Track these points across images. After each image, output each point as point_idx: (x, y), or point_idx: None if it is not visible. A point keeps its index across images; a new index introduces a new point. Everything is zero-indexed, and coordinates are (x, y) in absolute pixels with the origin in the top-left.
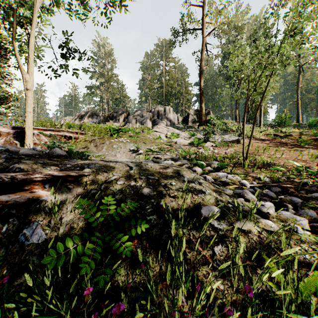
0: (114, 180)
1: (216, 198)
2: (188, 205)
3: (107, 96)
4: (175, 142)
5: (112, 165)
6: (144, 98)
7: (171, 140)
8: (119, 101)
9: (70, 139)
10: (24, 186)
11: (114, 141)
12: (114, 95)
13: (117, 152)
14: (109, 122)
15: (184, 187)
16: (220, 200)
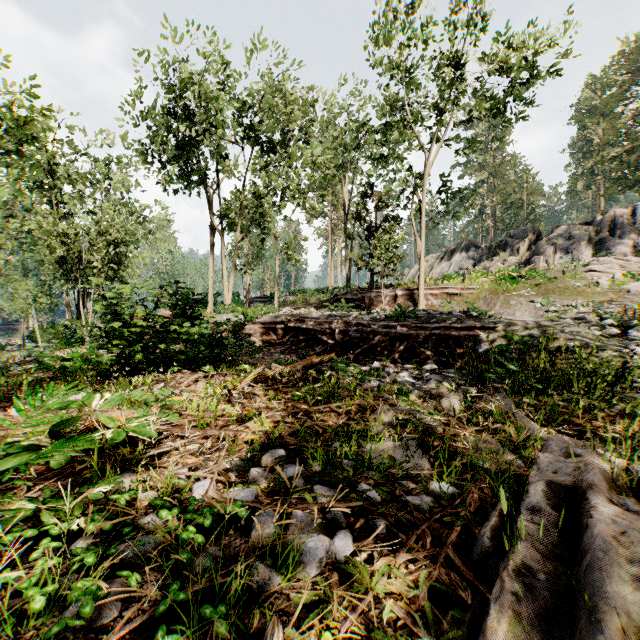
0: (516, 329)
1: (583, 340)
2: (559, 342)
3: (493, 202)
4: (625, 291)
5: (514, 322)
6: (583, 182)
7: (618, 287)
8: (517, 206)
9: (454, 297)
10: (473, 330)
11: (510, 295)
12: (507, 196)
13: (515, 311)
14: (499, 257)
15: (553, 330)
16: (585, 341)
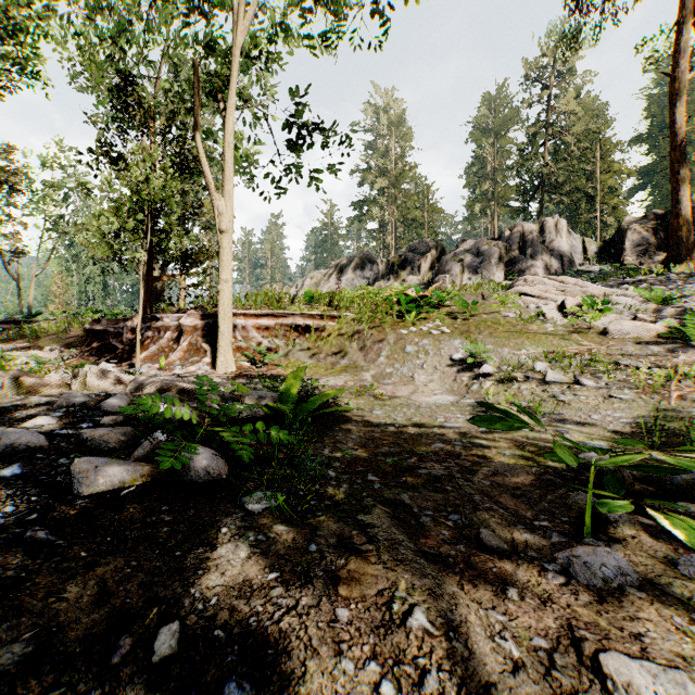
0: None
1: None
2: None
3: (393, 217)
4: (600, 332)
5: None
6: (480, 205)
7: (582, 323)
8: (418, 224)
9: (307, 333)
10: None
11: (407, 333)
12: (408, 211)
13: (415, 368)
14: (397, 276)
15: None
16: None
